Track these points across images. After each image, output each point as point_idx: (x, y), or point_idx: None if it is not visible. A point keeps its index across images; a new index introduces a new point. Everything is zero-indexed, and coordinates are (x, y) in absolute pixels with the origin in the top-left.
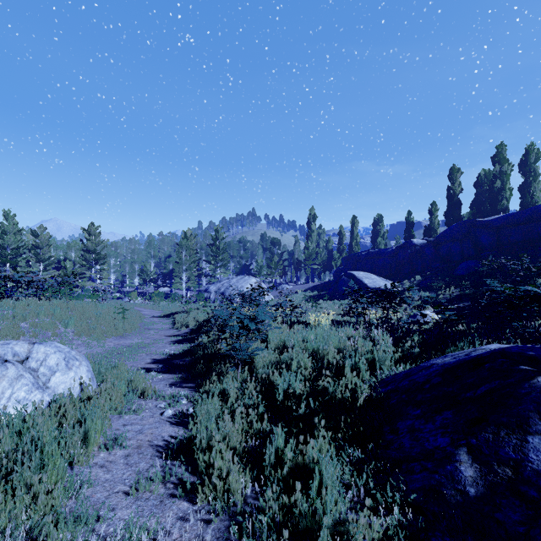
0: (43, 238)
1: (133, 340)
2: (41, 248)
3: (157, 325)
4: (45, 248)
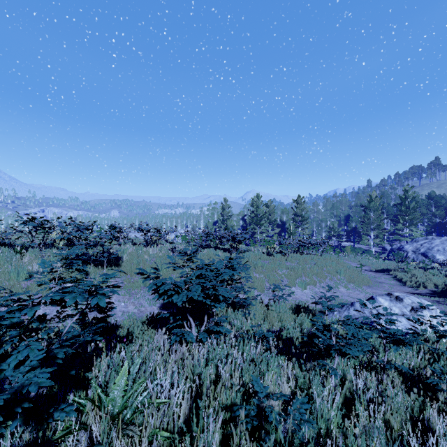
0: (271, 208)
1: (381, 291)
2: (270, 214)
3: (382, 280)
4: (271, 214)
